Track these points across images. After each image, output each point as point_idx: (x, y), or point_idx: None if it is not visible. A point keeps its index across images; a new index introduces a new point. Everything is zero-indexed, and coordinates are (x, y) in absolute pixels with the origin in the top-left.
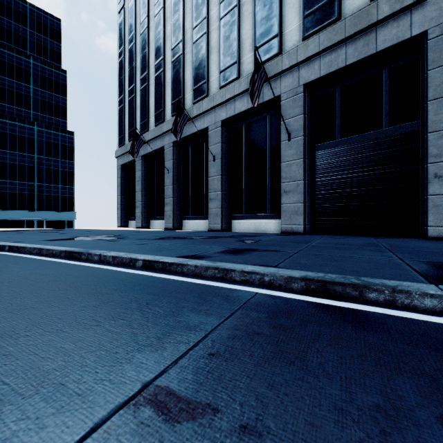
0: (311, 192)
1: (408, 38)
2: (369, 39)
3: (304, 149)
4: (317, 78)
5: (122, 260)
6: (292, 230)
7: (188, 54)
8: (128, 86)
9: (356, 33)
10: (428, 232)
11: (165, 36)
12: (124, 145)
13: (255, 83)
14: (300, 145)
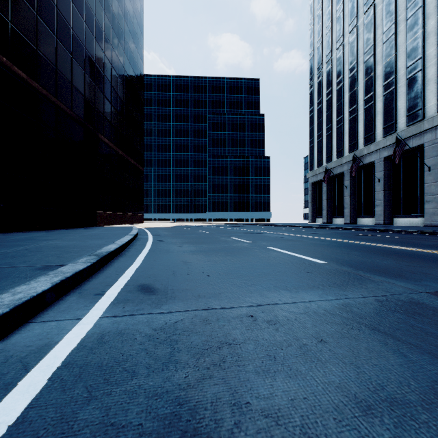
0: None
1: None
2: None
3: None
4: None
5: (338, 228)
6: (431, 224)
7: (360, 115)
8: (316, 132)
9: None
10: None
11: (344, 102)
12: (314, 170)
13: (396, 152)
14: (436, 174)
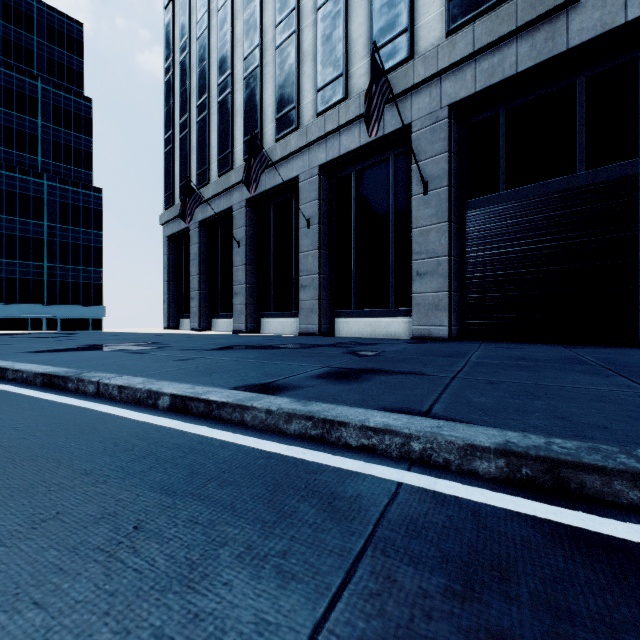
0: (459, 275)
1: (621, 24)
2: (555, 30)
3: (448, 208)
4: (470, 95)
5: (135, 394)
6: (430, 335)
7: (268, 65)
8: (179, 117)
9: (533, 20)
10: None
11: (234, 39)
12: (174, 206)
13: (372, 100)
14: (442, 201)
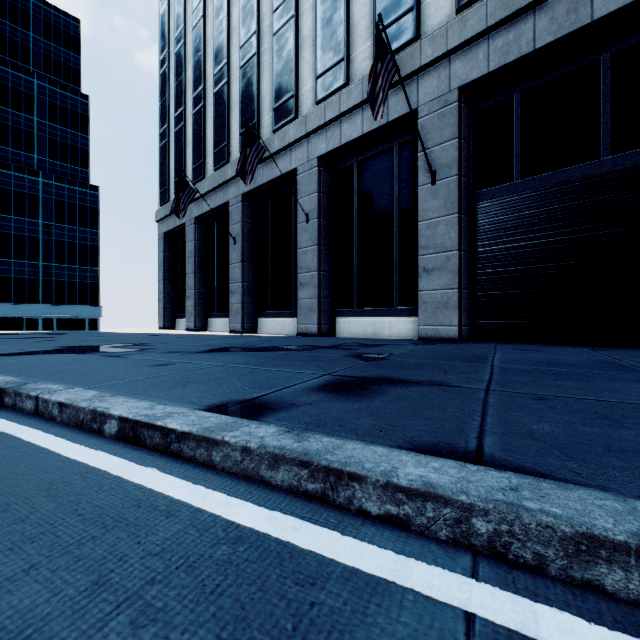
0: (469, 271)
1: None
2: (578, 0)
3: (458, 198)
4: (482, 75)
5: (77, 415)
6: (438, 335)
7: (266, 53)
8: (174, 110)
9: None
10: None
11: (230, 27)
12: (169, 202)
13: (377, 78)
14: (451, 191)
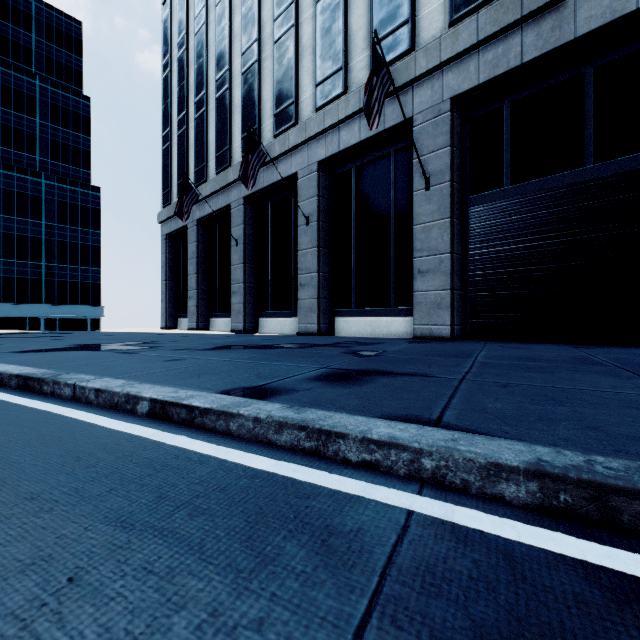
0: (462, 273)
1: (632, 11)
2: (562, 18)
3: (451, 203)
4: (473, 87)
5: (112, 398)
6: (432, 334)
7: (267, 60)
8: (177, 114)
9: (540, 8)
10: None
11: (232, 34)
12: (171, 204)
13: (373, 91)
14: (444, 197)
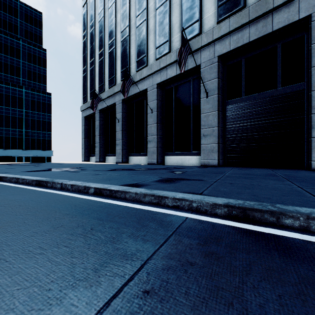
0: (223, 136)
1: (297, 20)
2: (267, 22)
3: (218, 104)
4: (228, 51)
5: (78, 188)
6: (209, 164)
7: (133, 35)
8: (89, 59)
9: (257, 17)
10: (312, 165)
11: (116, 22)
12: (87, 102)
13: (182, 54)
14: (215, 101)
